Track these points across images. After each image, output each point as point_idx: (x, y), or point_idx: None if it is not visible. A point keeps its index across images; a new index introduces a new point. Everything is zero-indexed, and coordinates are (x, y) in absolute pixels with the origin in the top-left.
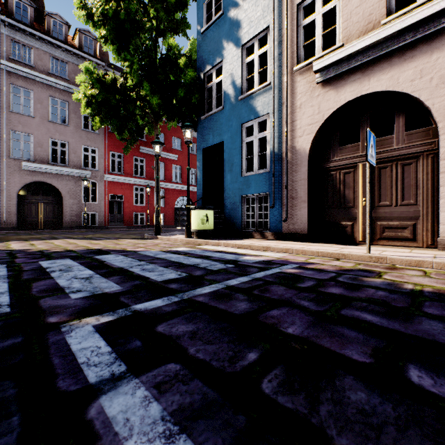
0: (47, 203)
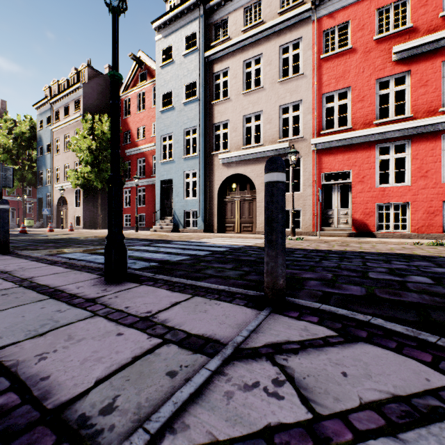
0: None
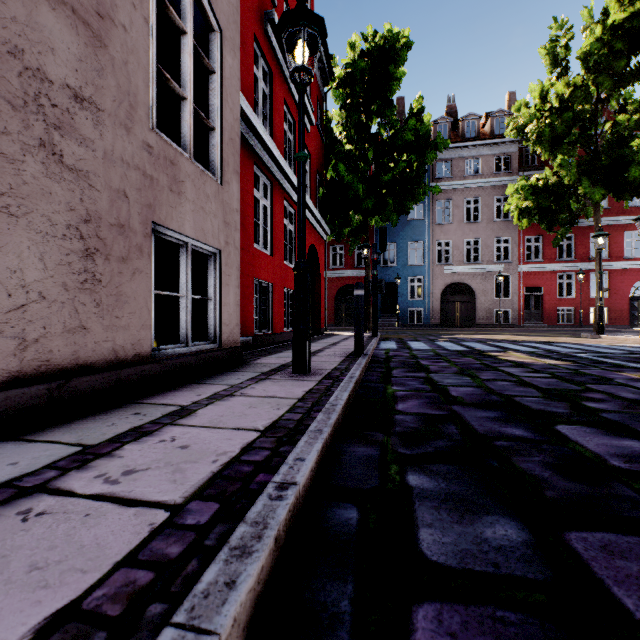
0: (462, 302)
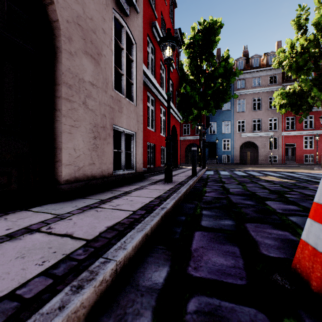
0: (251, 151)
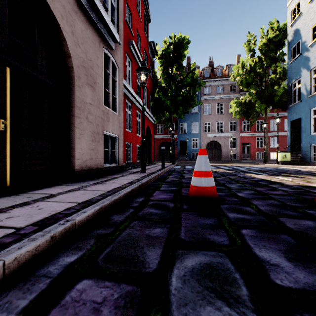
0: (215, 149)
